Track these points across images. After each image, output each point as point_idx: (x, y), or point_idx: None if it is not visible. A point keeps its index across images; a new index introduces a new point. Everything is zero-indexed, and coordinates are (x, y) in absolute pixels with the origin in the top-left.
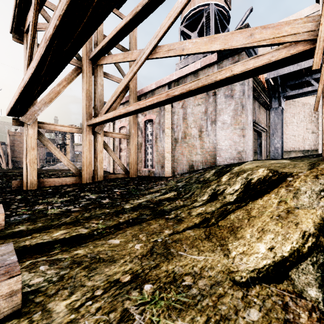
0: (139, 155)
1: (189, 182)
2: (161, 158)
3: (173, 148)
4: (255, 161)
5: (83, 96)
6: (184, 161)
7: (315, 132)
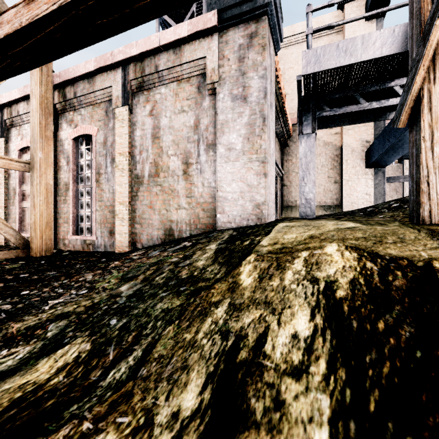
0: (63, 207)
1: (152, 282)
2: (109, 214)
3: (133, 194)
4: (289, 222)
5: None
6: (155, 221)
7: (338, 182)
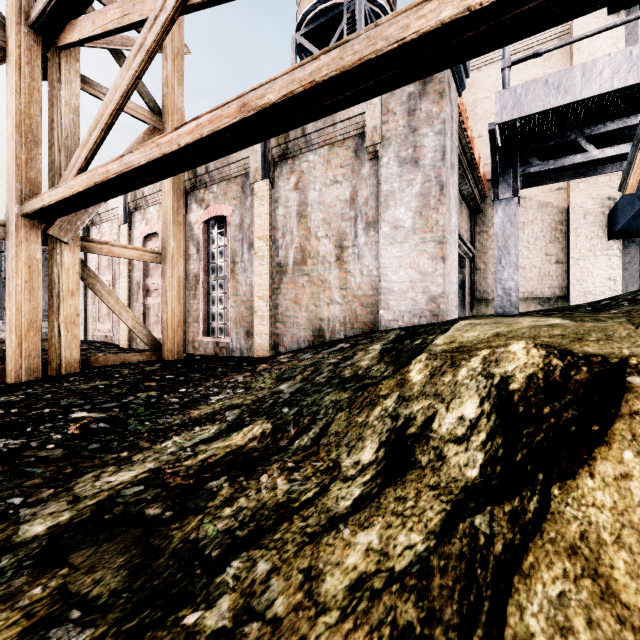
0: (192, 304)
1: (313, 381)
2: (246, 311)
3: (274, 287)
4: (474, 319)
5: (8, 132)
6: (301, 319)
7: (562, 262)
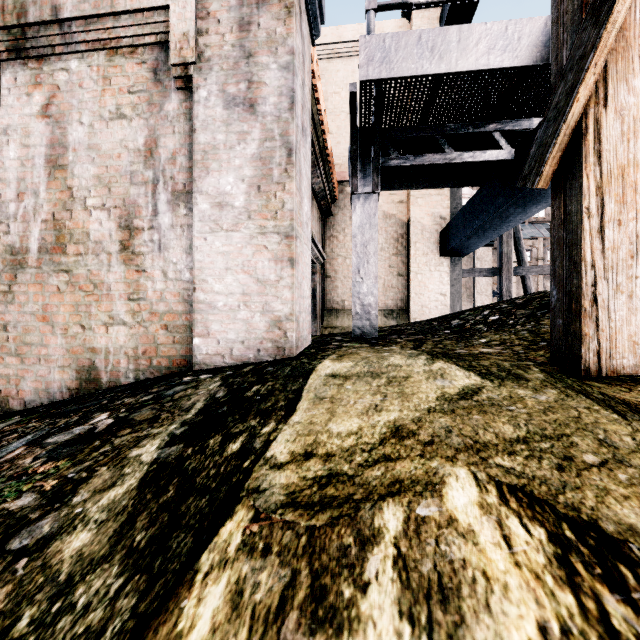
0: None
1: None
2: None
3: (0, 289)
4: (337, 358)
5: None
6: (55, 349)
7: (403, 275)
